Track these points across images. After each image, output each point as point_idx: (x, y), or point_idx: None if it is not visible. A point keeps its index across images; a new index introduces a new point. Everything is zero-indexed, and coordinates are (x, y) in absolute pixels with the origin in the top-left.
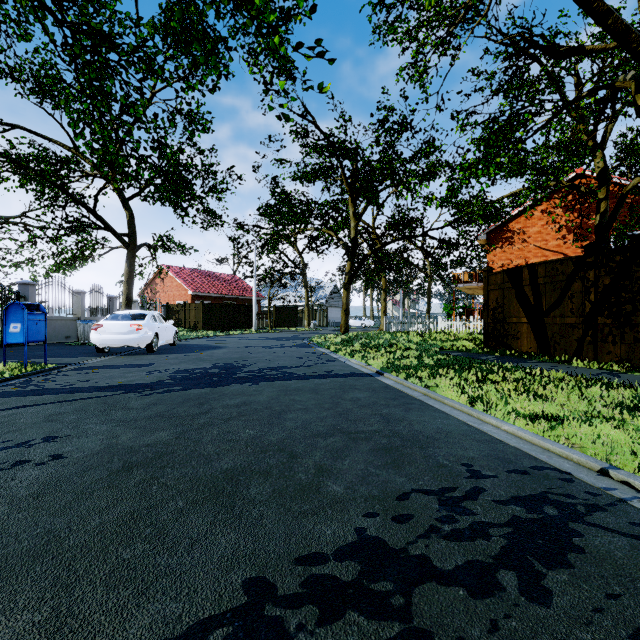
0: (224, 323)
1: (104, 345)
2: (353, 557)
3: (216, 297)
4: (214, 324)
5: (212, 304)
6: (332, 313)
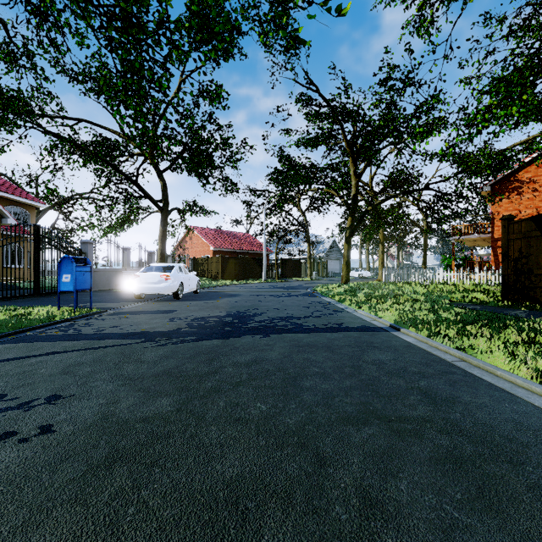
0: (239, 274)
1: (140, 292)
2: None
3: (232, 252)
4: (231, 274)
5: (229, 258)
6: (331, 265)
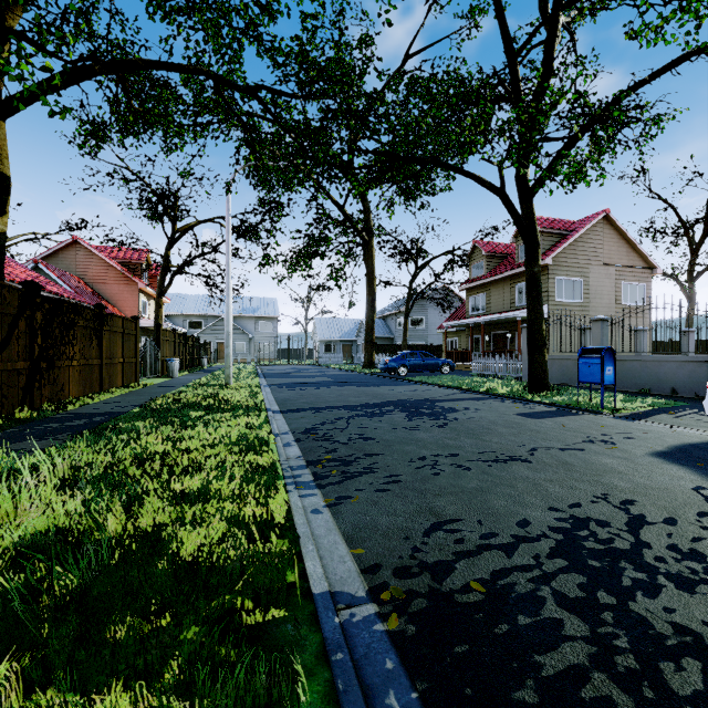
0: None
1: None
2: (320, 389)
3: None
4: None
5: None
6: None
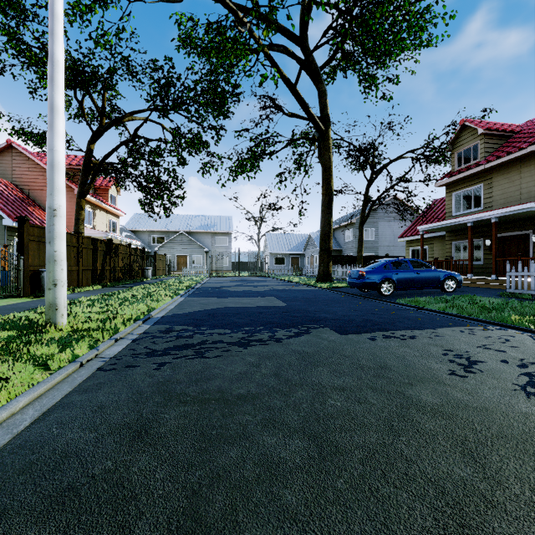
0: None
1: None
2: (251, 344)
3: None
4: None
5: None
6: None
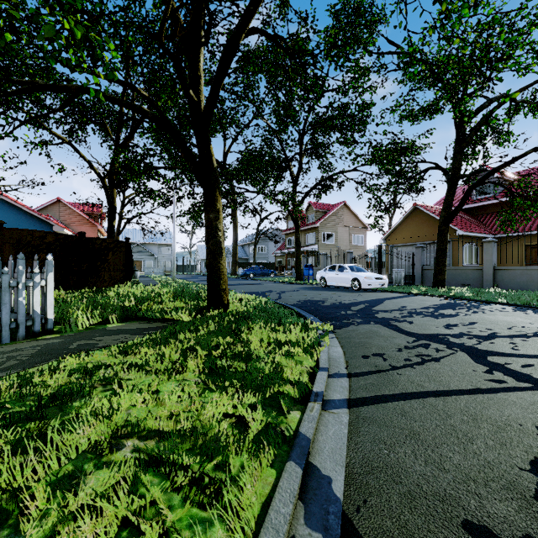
0: None
1: None
2: None
3: None
4: None
5: None
6: None
